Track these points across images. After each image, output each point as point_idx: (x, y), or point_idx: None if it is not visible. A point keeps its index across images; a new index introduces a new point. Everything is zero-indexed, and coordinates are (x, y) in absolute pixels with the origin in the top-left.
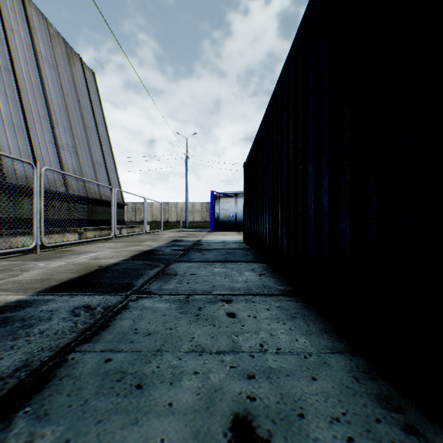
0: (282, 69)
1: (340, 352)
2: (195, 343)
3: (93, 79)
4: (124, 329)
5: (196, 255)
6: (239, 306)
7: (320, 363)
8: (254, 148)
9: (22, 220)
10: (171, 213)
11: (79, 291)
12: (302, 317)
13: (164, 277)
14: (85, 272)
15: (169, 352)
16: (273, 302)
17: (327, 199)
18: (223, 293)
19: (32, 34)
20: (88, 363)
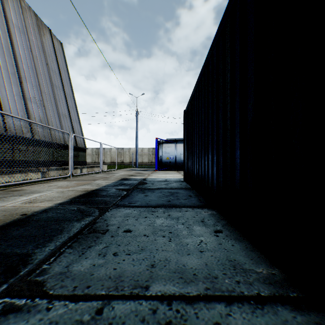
0: None
1: None
2: None
3: (60, 48)
4: None
5: (139, 197)
6: None
7: None
8: (195, 92)
9: None
10: (125, 156)
11: None
12: None
13: (87, 237)
14: None
15: None
16: None
17: None
18: (169, 293)
19: (3, 4)
20: None
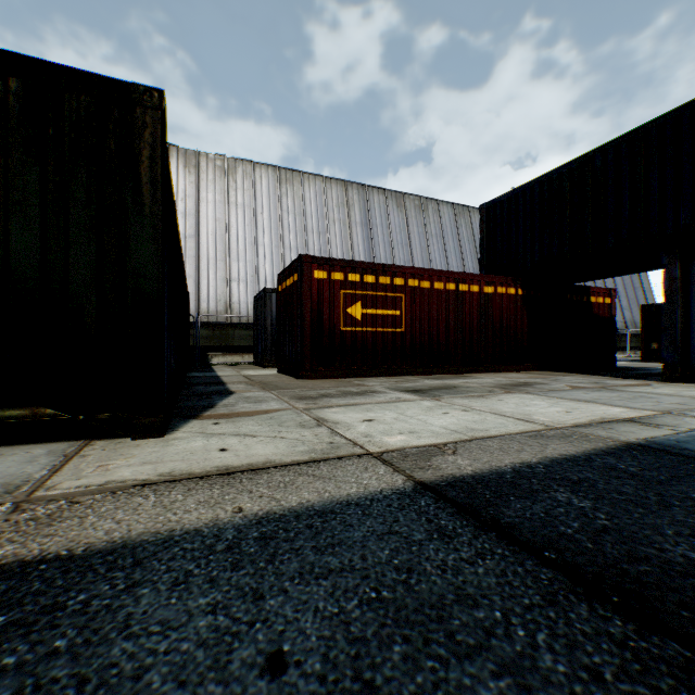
0: None
1: None
2: None
3: None
4: None
5: None
6: None
7: None
8: None
9: None
10: None
11: None
12: None
13: None
14: None
15: None
16: None
17: None
18: None
19: None
20: None
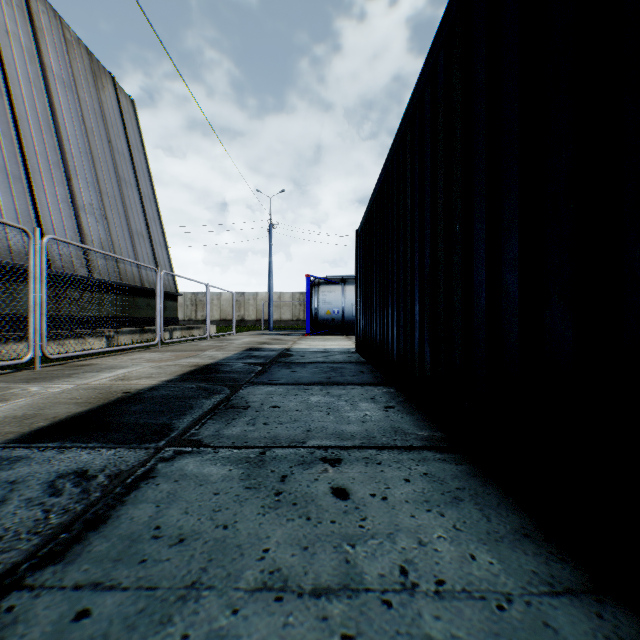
0: (423, 68)
1: (571, 593)
2: (270, 565)
3: (131, 110)
4: (136, 526)
5: (283, 373)
6: (353, 472)
7: (535, 625)
8: (372, 206)
9: (19, 318)
10: (248, 308)
11: (77, 439)
12: (472, 498)
13: (227, 412)
14: (99, 402)
15: (214, 591)
16: (415, 463)
17: (516, 278)
18: (326, 445)
19: (37, 40)
20: (37, 622)
